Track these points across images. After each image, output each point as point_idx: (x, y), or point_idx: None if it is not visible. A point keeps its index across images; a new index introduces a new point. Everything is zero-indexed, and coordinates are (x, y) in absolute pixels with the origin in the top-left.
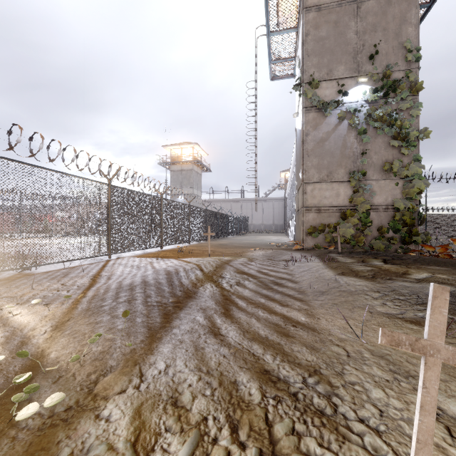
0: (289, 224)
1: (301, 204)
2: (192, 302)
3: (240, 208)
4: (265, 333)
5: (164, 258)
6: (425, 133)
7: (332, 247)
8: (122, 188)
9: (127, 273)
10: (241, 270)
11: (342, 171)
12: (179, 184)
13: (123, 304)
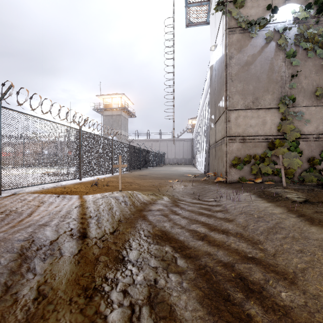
0: (197, 158)
1: (222, 134)
2: None
3: (158, 146)
4: None
5: (69, 194)
6: None
7: (259, 180)
8: (21, 112)
9: None
10: (160, 226)
11: (269, 97)
12: (110, 126)
13: None
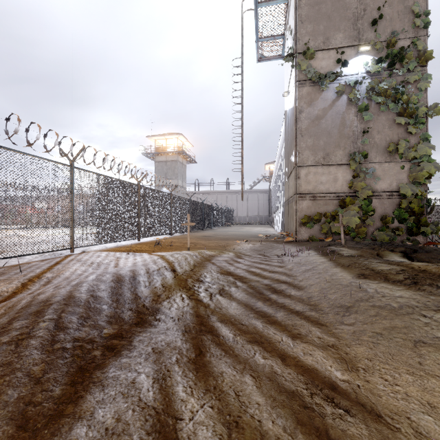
0: (275, 215)
1: (293, 191)
2: (141, 335)
3: (225, 200)
4: (276, 430)
5: (137, 252)
6: (436, 109)
7: (329, 239)
8: (88, 171)
9: (78, 273)
10: (226, 269)
11: (340, 153)
12: (164, 175)
13: (1, 351)
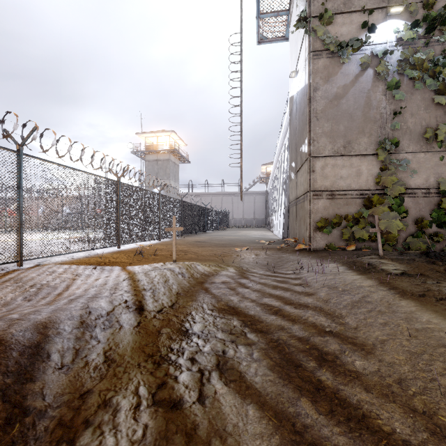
0: (273, 218)
1: (305, 188)
2: None
3: (220, 202)
4: None
5: (108, 265)
6: None
7: (352, 247)
8: (46, 161)
9: None
10: (227, 300)
11: (365, 140)
12: (155, 175)
13: None
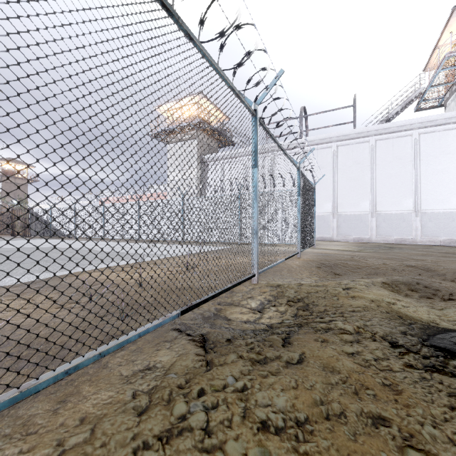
0: None
1: None
2: None
3: None
4: None
5: None
6: None
7: None
8: None
9: None
10: None
11: None
12: None
13: None
